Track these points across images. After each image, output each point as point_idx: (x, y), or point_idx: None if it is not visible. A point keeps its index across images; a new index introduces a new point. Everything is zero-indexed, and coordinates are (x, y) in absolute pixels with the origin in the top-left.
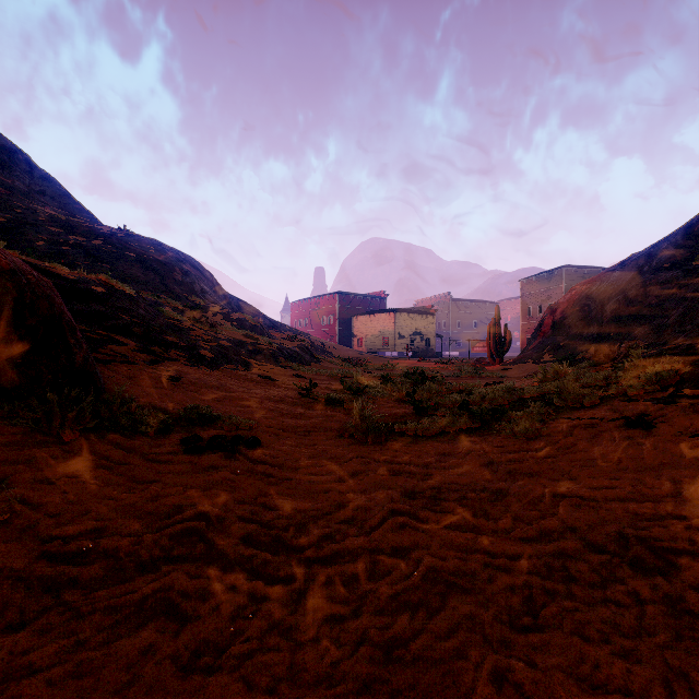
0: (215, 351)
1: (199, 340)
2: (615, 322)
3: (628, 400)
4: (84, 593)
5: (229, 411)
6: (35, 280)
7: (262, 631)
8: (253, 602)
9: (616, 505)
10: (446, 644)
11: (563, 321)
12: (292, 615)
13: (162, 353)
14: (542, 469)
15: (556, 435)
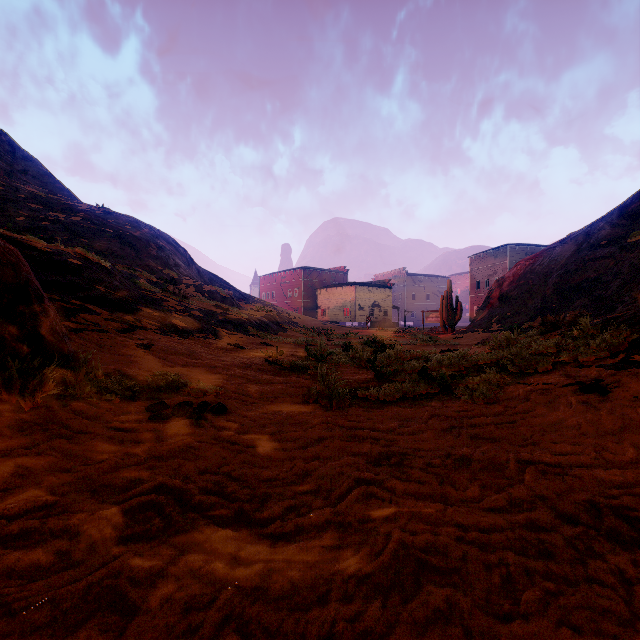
0: (187, 320)
1: (171, 310)
2: (557, 294)
3: (580, 366)
4: (20, 584)
5: (198, 377)
6: (0, 247)
7: (218, 627)
8: (211, 589)
9: (582, 471)
10: (423, 639)
11: (509, 293)
12: (252, 605)
13: (134, 322)
14: (503, 434)
15: (513, 400)
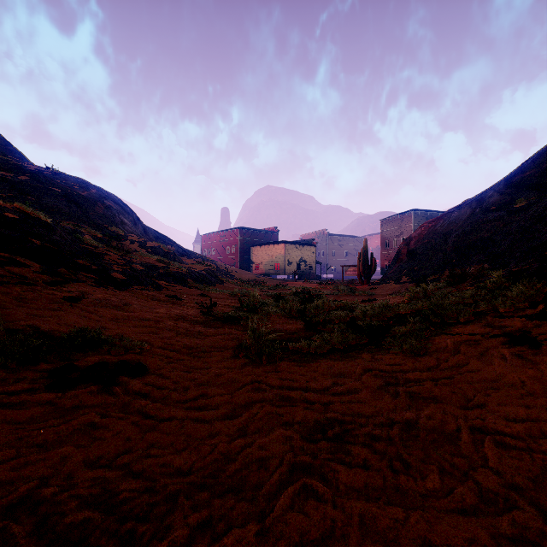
0: (127, 273)
1: (112, 263)
2: (456, 251)
3: (501, 316)
4: None
5: (124, 332)
6: None
7: None
8: None
9: None
10: None
11: (415, 251)
12: None
13: (68, 275)
14: (443, 392)
15: (443, 351)
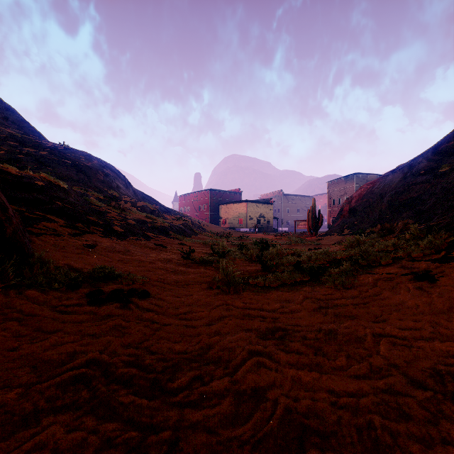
0: (124, 227)
1: (113, 219)
2: (390, 209)
3: (412, 260)
4: None
5: (129, 270)
6: None
7: None
8: None
9: (424, 343)
10: None
11: (356, 208)
12: None
13: (84, 228)
14: (360, 312)
15: (365, 286)
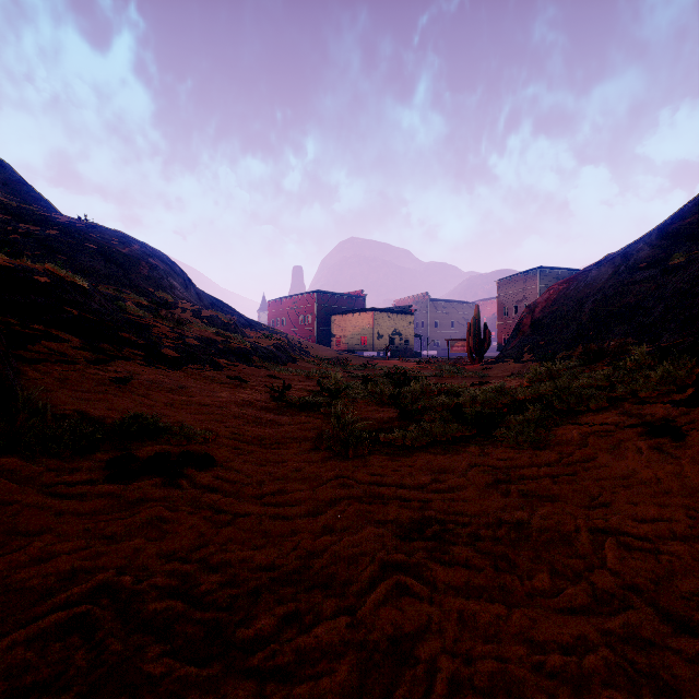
0: (180, 349)
1: (162, 337)
2: (594, 321)
3: (641, 402)
4: None
5: (183, 419)
6: None
7: None
8: None
9: (680, 547)
10: None
11: (541, 320)
12: None
13: (112, 351)
14: (563, 490)
15: (567, 444)
